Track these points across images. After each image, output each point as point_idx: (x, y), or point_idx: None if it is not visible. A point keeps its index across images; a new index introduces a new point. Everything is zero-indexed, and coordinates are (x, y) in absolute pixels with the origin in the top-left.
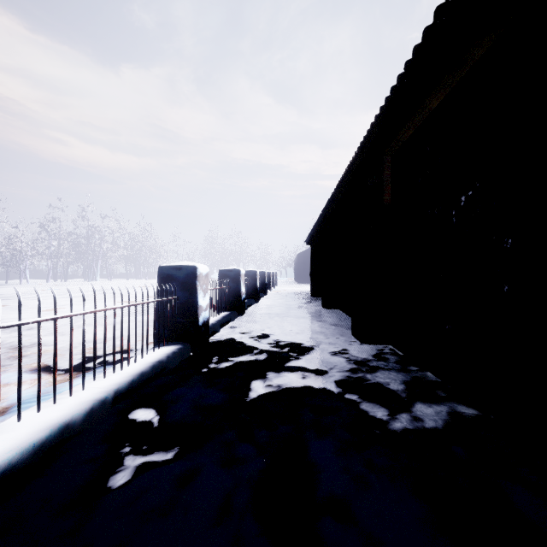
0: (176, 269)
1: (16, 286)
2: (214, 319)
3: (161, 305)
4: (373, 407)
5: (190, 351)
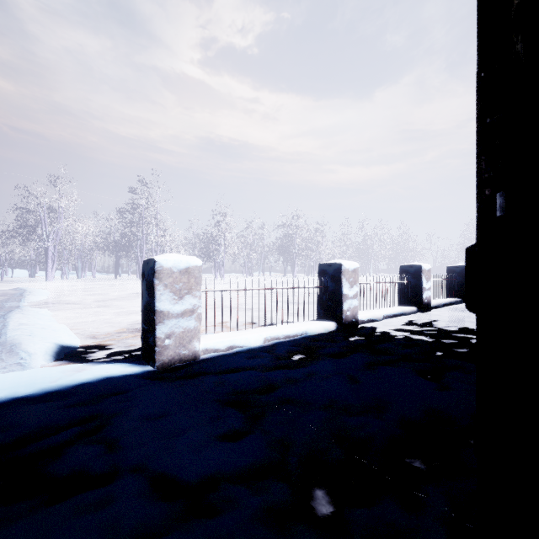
0: None
1: None
2: None
3: None
4: None
5: None
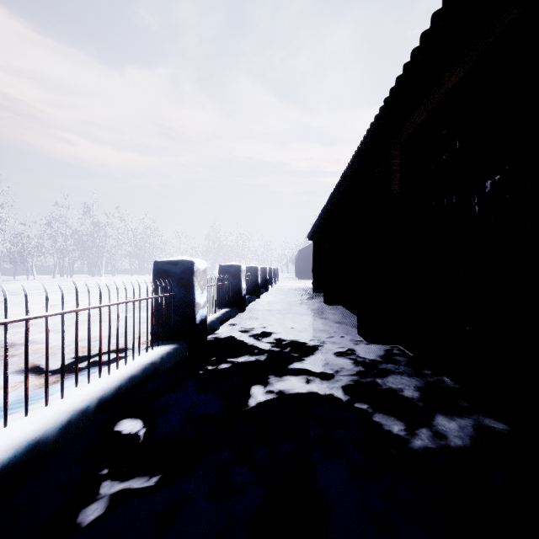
0: (172, 264)
1: (23, 282)
2: (214, 316)
3: (157, 302)
4: (388, 419)
5: (186, 351)
